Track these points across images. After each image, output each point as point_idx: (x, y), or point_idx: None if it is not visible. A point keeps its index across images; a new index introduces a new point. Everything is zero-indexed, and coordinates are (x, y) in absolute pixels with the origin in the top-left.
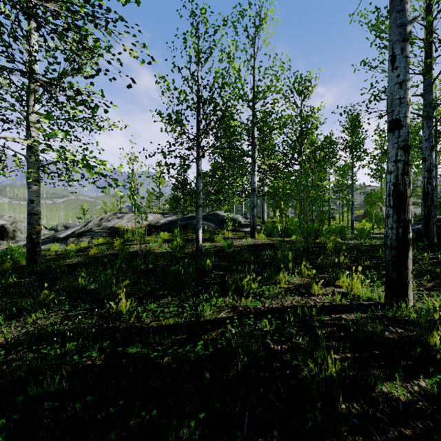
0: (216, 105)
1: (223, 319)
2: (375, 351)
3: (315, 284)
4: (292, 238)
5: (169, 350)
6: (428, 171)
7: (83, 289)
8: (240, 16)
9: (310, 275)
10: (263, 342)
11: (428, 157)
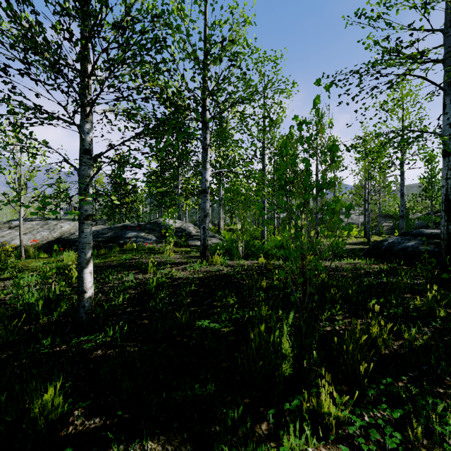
0: None
1: None
2: None
3: None
4: (259, 261)
5: None
6: None
7: None
8: None
9: (344, 421)
10: None
11: None
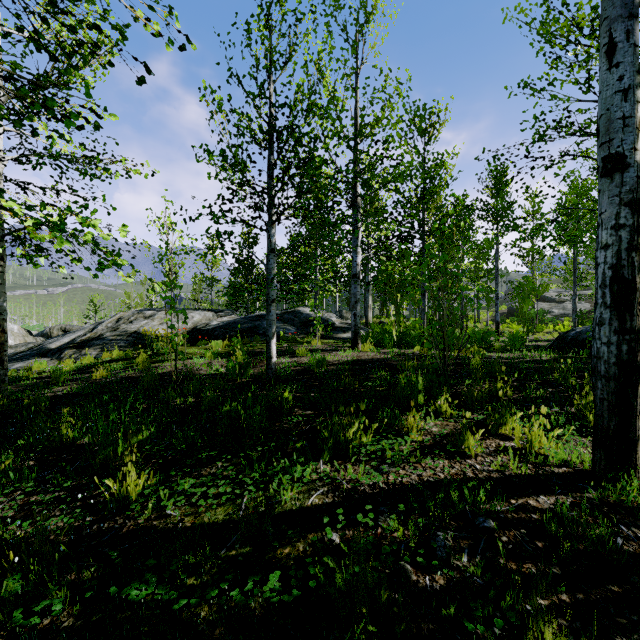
0: (299, 136)
1: (316, 509)
2: (612, 587)
3: (470, 437)
4: (414, 349)
5: (211, 591)
6: None
7: (69, 444)
8: (336, 8)
9: (455, 415)
10: (396, 568)
11: None
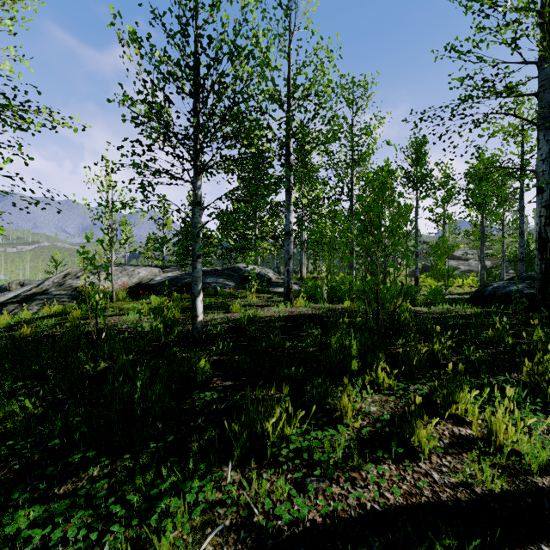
0: (221, 75)
1: None
2: None
3: (420, 428)
4: (345, 304)
5: None
6: (546, 206)
7: None
8: None
9: (394, 387)
10: None
11: (547, 186)
